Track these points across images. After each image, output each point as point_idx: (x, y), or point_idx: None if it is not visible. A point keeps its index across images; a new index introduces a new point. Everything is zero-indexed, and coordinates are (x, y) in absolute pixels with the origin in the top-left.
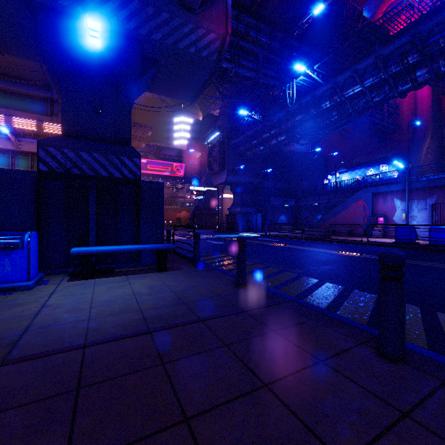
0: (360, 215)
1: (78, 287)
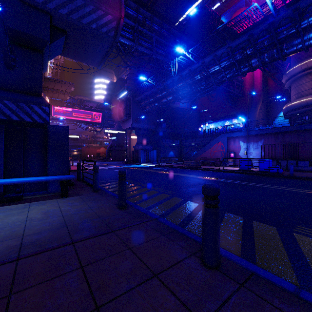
0: (219, 151)
1: None
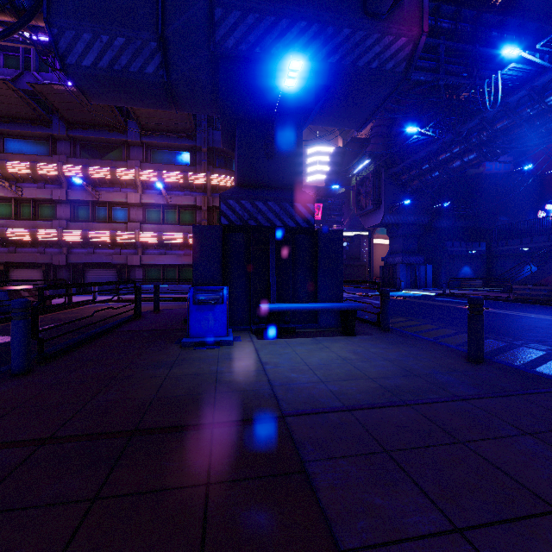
0: None
1: (275, 346)
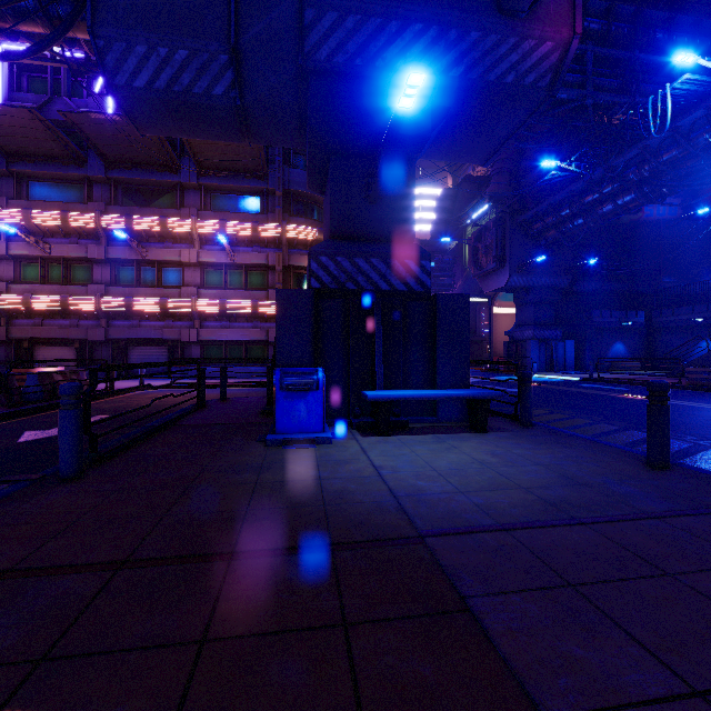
0: None
1: (387, 446)
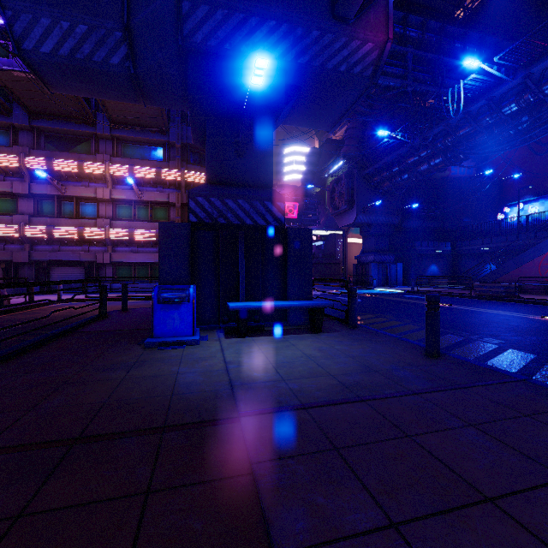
0: None
1: (242, 345)
